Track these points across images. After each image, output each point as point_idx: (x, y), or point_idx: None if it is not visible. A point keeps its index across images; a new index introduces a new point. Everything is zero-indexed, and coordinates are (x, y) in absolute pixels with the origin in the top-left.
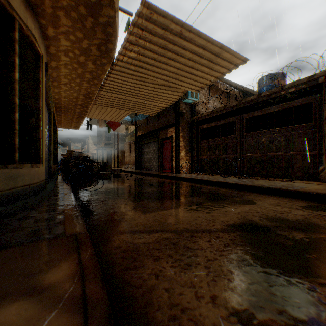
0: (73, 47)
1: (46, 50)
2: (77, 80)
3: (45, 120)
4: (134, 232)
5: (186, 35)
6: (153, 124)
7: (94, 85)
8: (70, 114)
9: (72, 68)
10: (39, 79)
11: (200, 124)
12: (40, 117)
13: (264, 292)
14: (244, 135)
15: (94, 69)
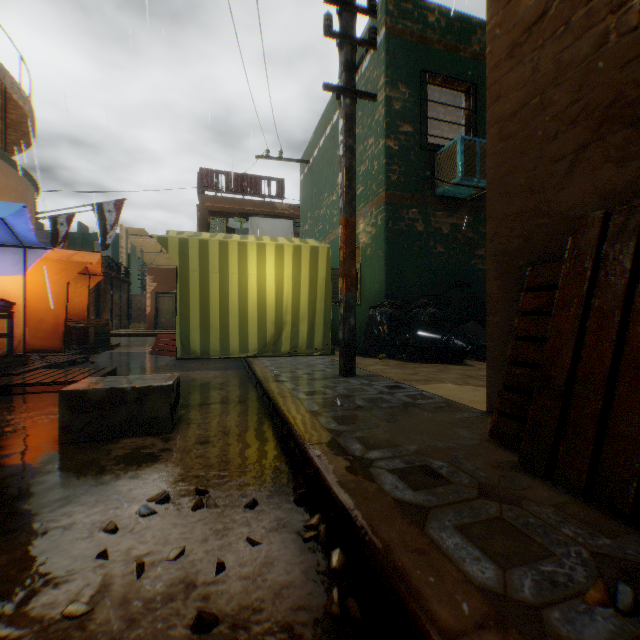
0: None
1: None
2: None
3: None
4: None
5: None
6: None
7: None
8: None
9: None
10: None
11: None
12: None
13: None
14: None
15: None
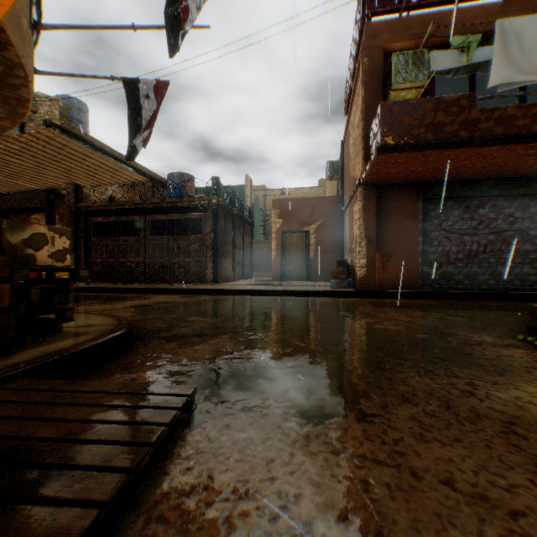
0: None
1: None
2: None
3: None
4: None
5: (89, 154)
6: None
7: None
8: None
9: None
10: None
11: (92, 215)
12: None
13: (139, 314)
14: (149, 238)
15: None
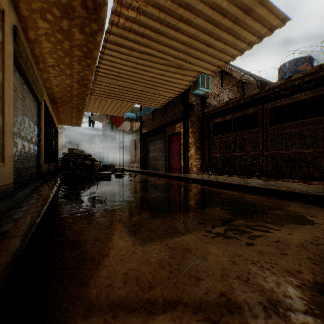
0: (49, 2)
1: (14, 9)
2: (66, 60)
3: (10, 103)
4: (116, 305)
5: None
6: (159, 119)
7: (87, 68)
8: (67, 108)
9: (56, 41)
10: None
11: (212, 117)
12: None
13: None
14: (267, 129)
15: (84, 41)
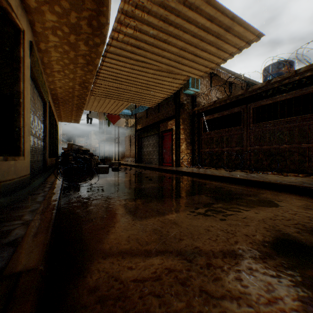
0: (60, 22)
1: (30, 27)
2: (71, 67)
3: (28, 106)
4: (124, 253)
5: (192, 1)
6: (152, 116)
7: (89, 72)
8: (68, 106)
9: (63, 51)
10: (20, 57)
11: (201, 115)
12: (21, 103)
13: None
14: (250, 126)
15: (87, 51)
